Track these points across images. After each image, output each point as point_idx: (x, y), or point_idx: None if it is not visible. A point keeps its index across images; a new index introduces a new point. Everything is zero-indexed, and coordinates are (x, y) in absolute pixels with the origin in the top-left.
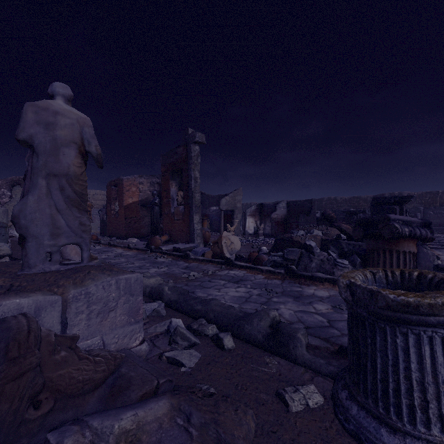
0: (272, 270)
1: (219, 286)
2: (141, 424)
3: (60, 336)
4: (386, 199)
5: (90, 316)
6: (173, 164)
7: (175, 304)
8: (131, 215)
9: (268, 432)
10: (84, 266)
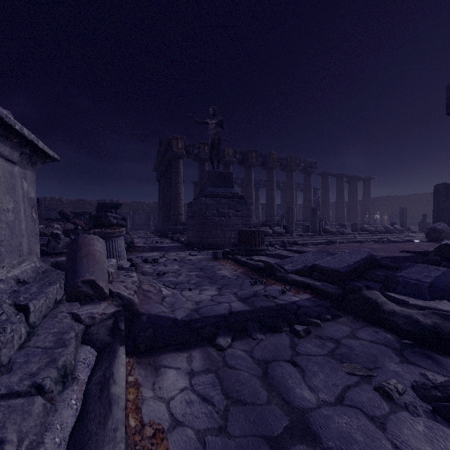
0: None
1: None
2: None
3: None
4: (107, 204)
5: None
6: None
7: None
8: None
9: None
10: None
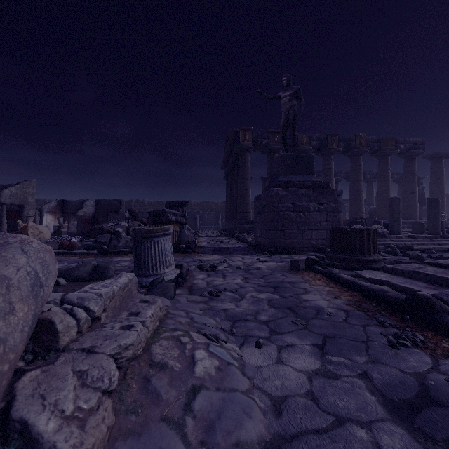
0: (86, 252)
1: None
2: None
3: None
4: (174, 202)
5: None
6: None
7: None
8: None
9: None
10: None
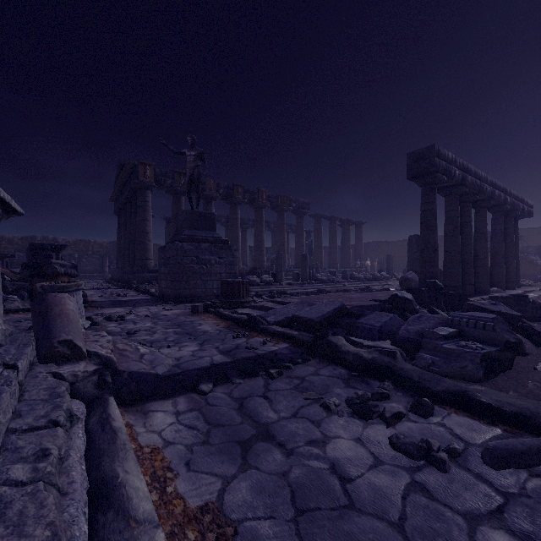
0: None
1: None
2: None
3: None
4: (44, 246)
5: None
6: None
7: None
8: None
9: None
10: None
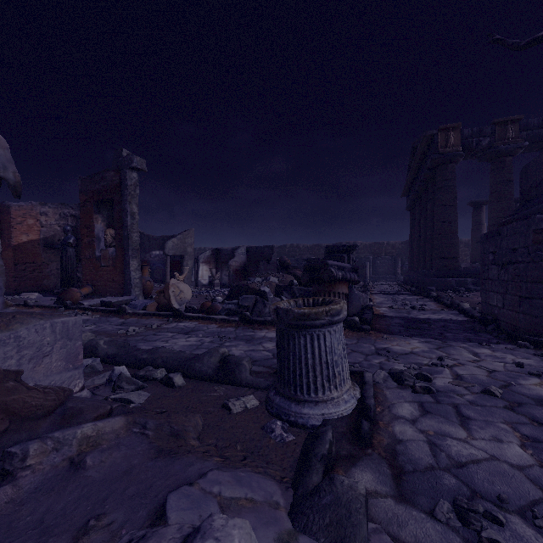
0: (226, 319)
1: (167, 338)
2: (101, 434)
3: (4, 370)
4: (336, 247)
5: (21, 362)
6: (98, 193)
7: (115, 358)
8: (26, 259)
9: (213, 426)
10: (1, 313)
